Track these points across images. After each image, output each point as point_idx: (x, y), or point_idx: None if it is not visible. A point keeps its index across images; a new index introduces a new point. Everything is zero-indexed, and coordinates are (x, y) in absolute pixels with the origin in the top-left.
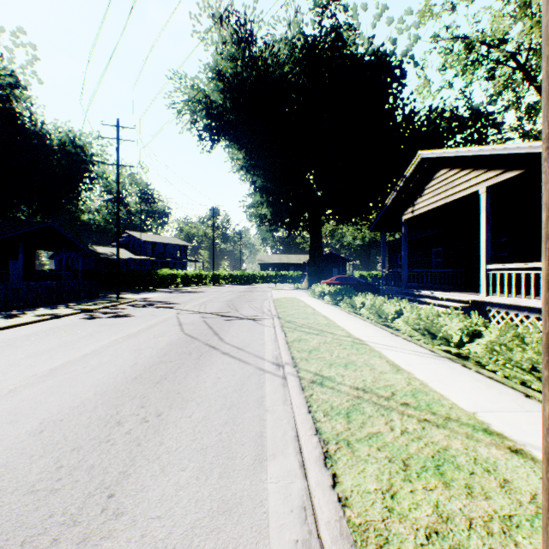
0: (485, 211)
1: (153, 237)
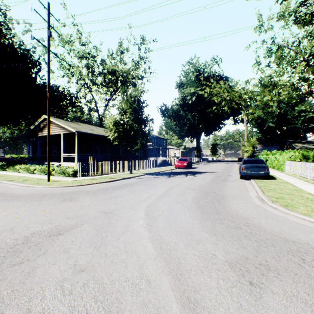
0: (63, 139)
1: None
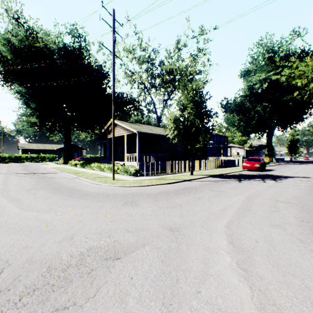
0: (126, 140)
1: None
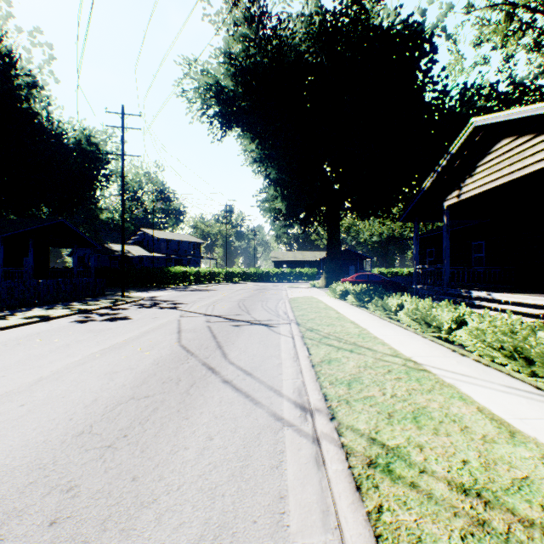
0: None
1: (168, 234)
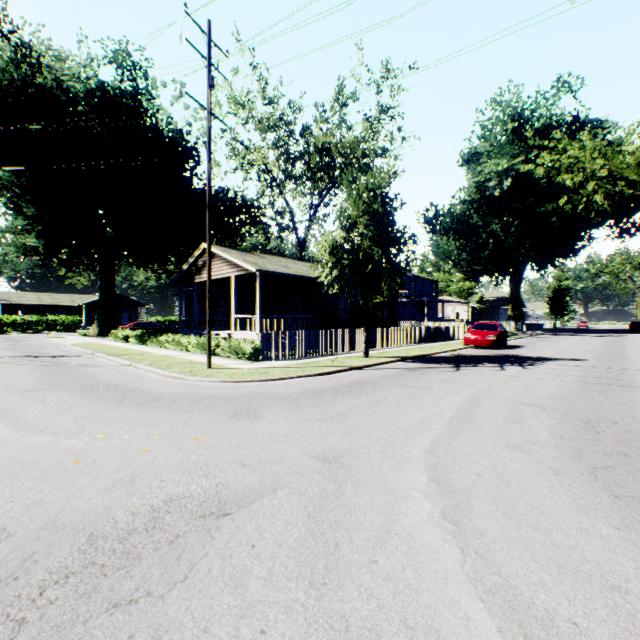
0: (234, 287)
1: None
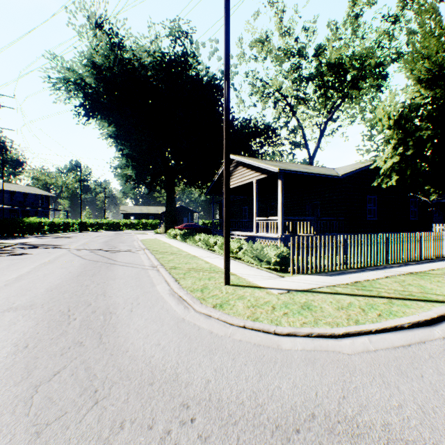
0: (256, 191)
1: (11, 186)
